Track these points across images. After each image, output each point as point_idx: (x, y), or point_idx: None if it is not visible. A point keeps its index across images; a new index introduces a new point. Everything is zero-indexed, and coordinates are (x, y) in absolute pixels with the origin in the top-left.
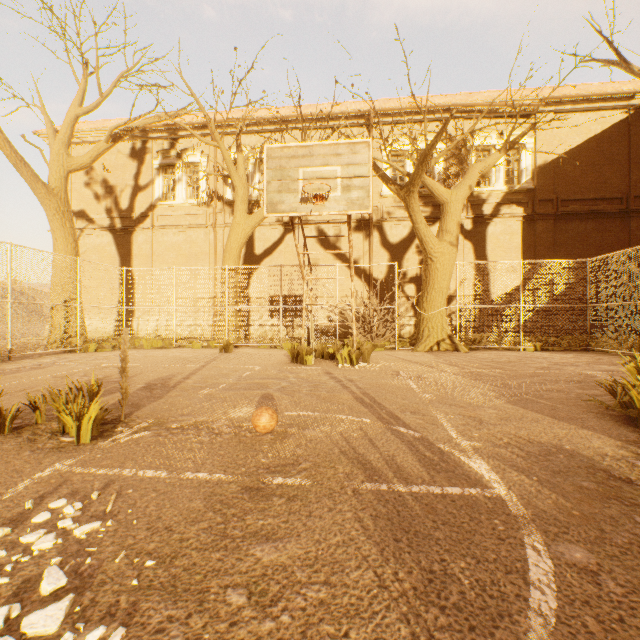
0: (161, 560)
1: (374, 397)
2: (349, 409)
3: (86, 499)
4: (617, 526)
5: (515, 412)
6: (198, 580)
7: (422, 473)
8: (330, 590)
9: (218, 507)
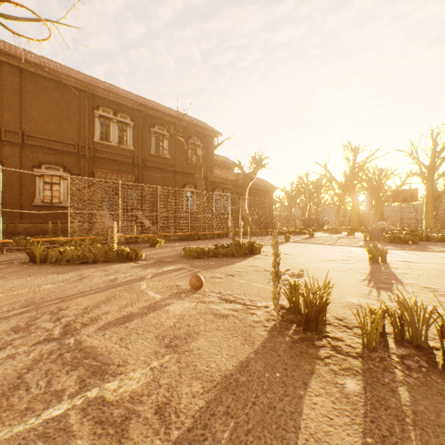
0: (259, 273)
1: (74, 293)
2: (125, 289)
3: (278, 283)
4: (181, 262)
5: (88, 271)
6: (253, 271)
7: (186, 270)
8: (235, 267)
9: (243, 275)
